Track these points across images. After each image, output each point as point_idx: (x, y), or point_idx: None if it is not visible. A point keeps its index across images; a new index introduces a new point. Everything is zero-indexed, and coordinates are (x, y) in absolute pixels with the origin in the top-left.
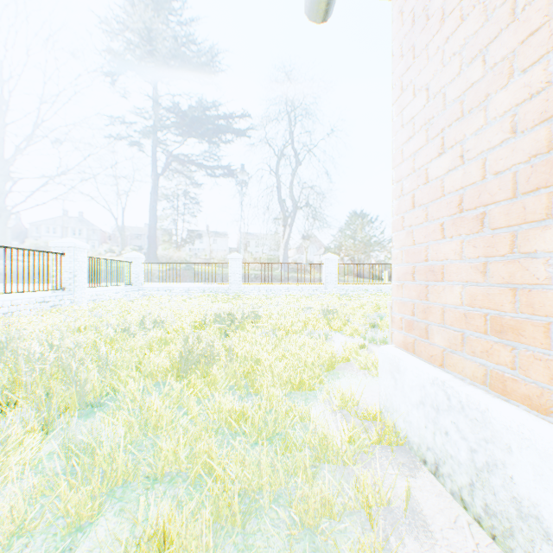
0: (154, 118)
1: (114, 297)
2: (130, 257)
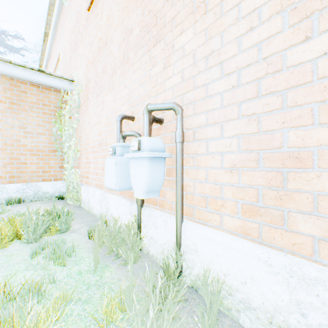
0: None
1: None
2: None
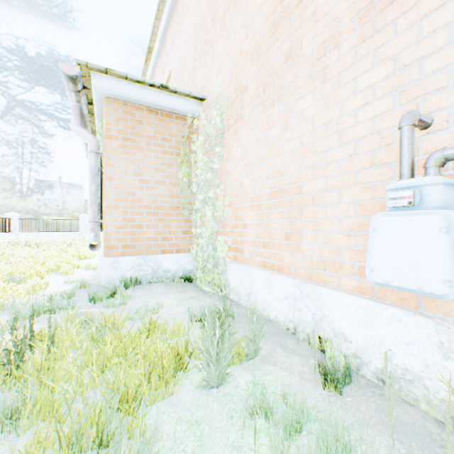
0: (5, 86)
1: (4, 239)
2: (10, 215)
